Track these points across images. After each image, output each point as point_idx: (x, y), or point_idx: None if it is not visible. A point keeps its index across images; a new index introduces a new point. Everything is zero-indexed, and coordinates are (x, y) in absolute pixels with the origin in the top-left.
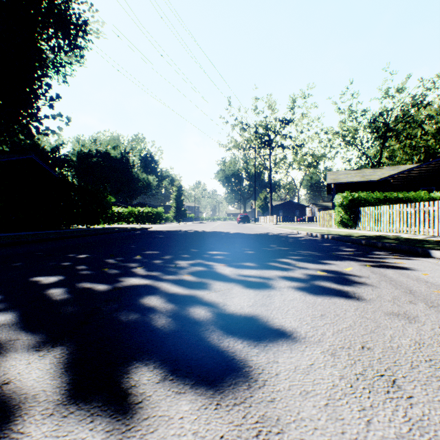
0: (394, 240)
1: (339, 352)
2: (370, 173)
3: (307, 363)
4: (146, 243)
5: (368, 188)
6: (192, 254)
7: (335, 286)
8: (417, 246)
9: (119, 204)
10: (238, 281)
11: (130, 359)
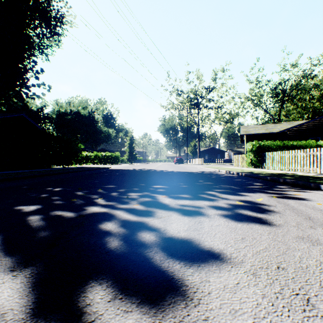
0: (291, 177)
1: (259, 272)
2: (272, 127)
3: (234, 282)
4: (106, 179)
5: (270, 138)
6: (141, 188)
7: (250, 213)
8: (310, 181)
9: (87, 150)
10: (175, 209)
11: (87, 279)
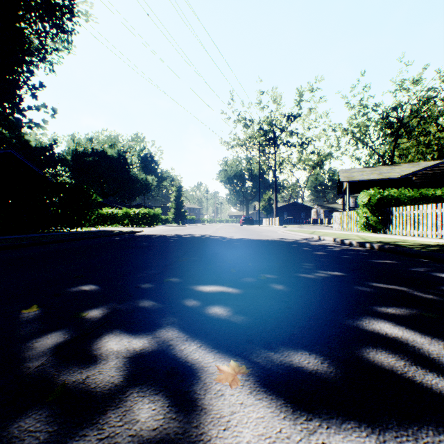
0: None
1: None
2: (388, 170)
3: None
4: (104, 260)
5: (383, 187)
6: (161, 297)
7: None
8: None
9: (115, 205)
10: None
11: None
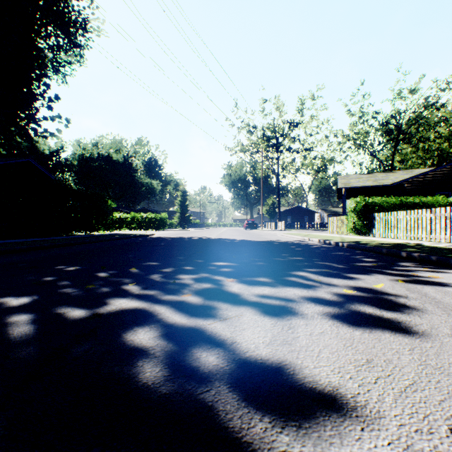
0: (417, 248)
1: (418, 443)
2: (383, 177)
3: None
4: (145, 252)
5: (380, 193)
6: (195, 266)
7: (370, 311)
8: (448, 256)
9: (122, 210)
10: (249, 303)
11: None
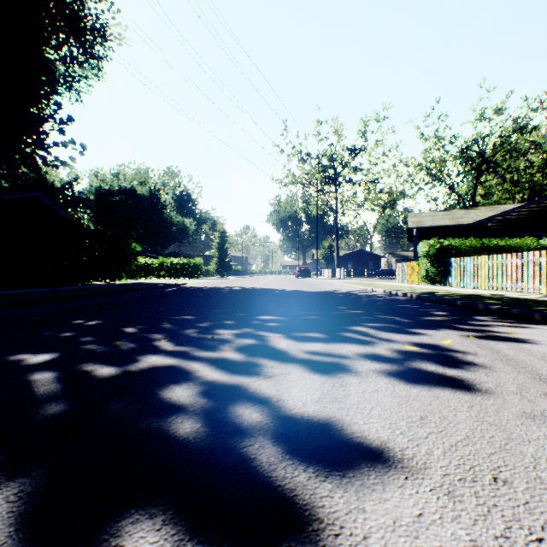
0: (498, 300)
1: (459, 489)
2: (462, 215)
3: (412, 512)
4: (177, 305)
5: (459, 234)
6: (237, 320)
7: (432, 368)
8: (532, 309)
9: (148, 254)
10: (297, 361)
11: (127, 505)
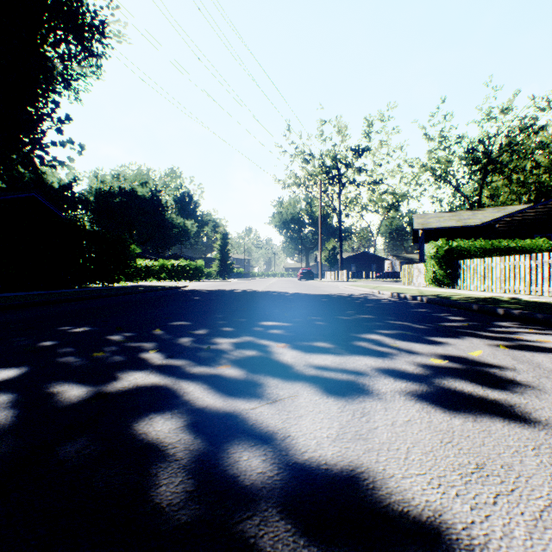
0: (517, 304)
1: None
2: (469, 216)
3: None
4: (174, 309)
5: (465, 236)
6: (237, 327)
7: (470, 389)
8: None
9: (149, 256)
10: (306, 378)
11: None
